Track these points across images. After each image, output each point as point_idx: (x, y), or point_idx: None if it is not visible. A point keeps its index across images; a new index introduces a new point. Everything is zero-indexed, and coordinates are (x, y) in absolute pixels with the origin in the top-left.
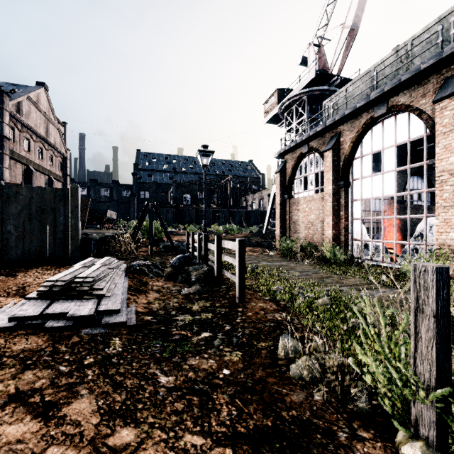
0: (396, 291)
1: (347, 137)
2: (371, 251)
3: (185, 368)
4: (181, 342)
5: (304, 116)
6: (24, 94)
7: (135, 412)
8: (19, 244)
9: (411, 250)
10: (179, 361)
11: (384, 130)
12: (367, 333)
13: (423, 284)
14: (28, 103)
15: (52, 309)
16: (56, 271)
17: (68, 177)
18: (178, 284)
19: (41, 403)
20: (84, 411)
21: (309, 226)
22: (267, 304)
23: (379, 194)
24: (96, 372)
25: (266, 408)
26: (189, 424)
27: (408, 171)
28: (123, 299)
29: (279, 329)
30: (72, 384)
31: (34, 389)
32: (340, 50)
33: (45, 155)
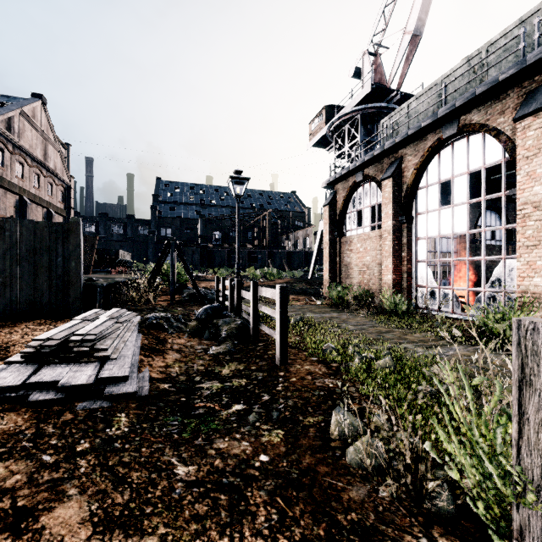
0: (471, 348)
1: (409, 163)
2: (438, 300)
3: (210, 454)
4: (207, 417)
5: (358, 139)
6: (16, 108)
7: (141, 519)
8: (4, 292)
9: (487, 299)
10: (202, 444)
11: (454, 155)
12: (440, 403)
13: (531, 347)
14: (21, 119)
15: (38, 377)
16: (51, 326)
17: (72, 210)
18: (204, 341)
19: (11, 511)
20: (70, 521)
21: (364, 270)
22: (315, 367)
23: (448, 232)
24: (92, 463)
25: (316, 510)
26: (214, 535)
27: (483, 203)
28: (134, 361)
29: (330, 399)
30: (57, 480)
31: (4, 490)
32: (401, 59)
33: (42, 183)
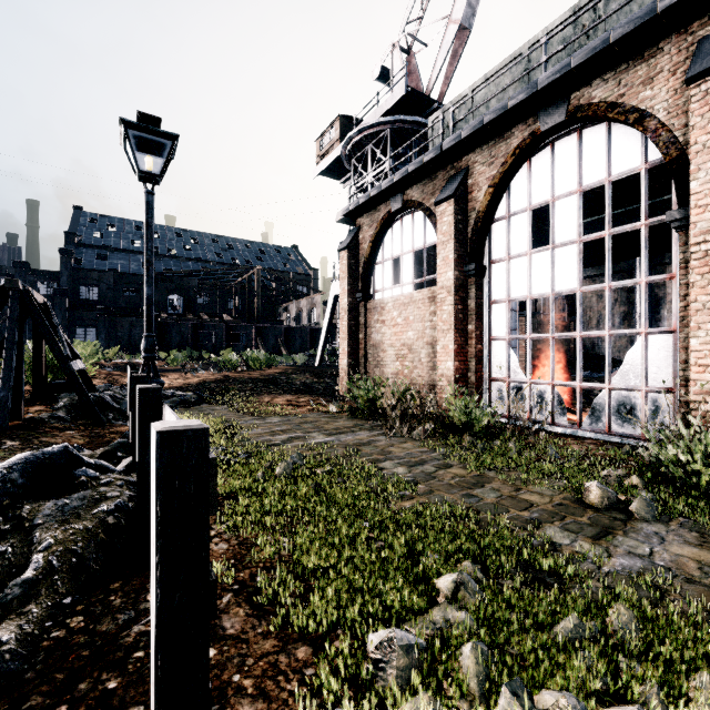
0: (679, 529)
1: (481, 177)
2: (528, 402)
3: None
4: None
5: (386, 165)
6: None
7: None
8: None
9: (614, 401)
10: None
11: (555, 162)
12: None
13: None
14: None
15: None
16: None
17: None
18: None
19: None
20: None
21: (404, 353)
22: None
23: (546, 290)
24: None
25: None
26: None
27: (606, 241)
28: None
29: None
30: None
31: None
32: (444, 58)
33: None
